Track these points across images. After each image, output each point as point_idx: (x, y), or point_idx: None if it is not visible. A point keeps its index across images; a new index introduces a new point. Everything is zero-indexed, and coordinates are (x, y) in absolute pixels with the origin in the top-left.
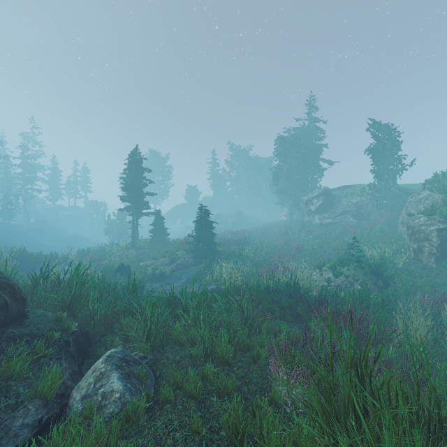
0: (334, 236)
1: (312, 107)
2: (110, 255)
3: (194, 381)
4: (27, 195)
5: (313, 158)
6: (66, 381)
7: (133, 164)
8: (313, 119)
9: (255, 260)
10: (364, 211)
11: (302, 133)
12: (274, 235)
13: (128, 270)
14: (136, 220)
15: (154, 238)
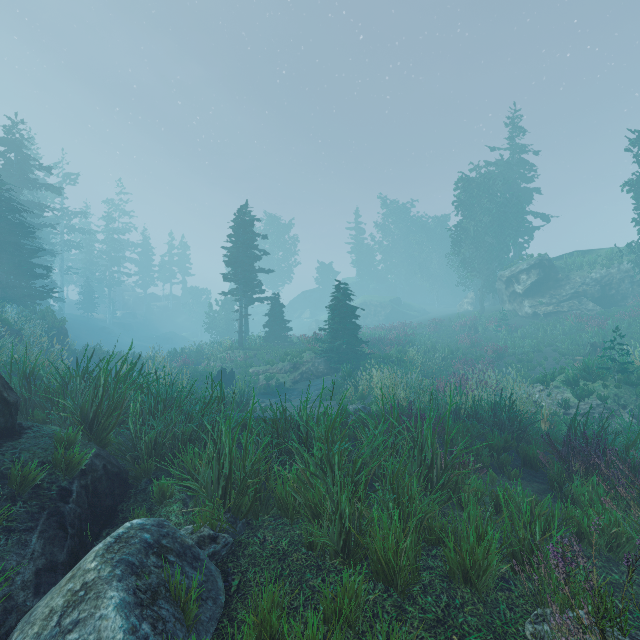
0: (560, 333)
1: (516, 128)
2: (209, 358)
3: (312, 639)
4: (113, 281)
5: (519, 209)
6: (15, 592)
7: (240, 227)
8: (517, 148)
9: (425, 369)
10: (614, 291)
11: (498, 172)
12: (452, 333)
13: (231, 379)
14: (245, 308)
15: (269, 335)
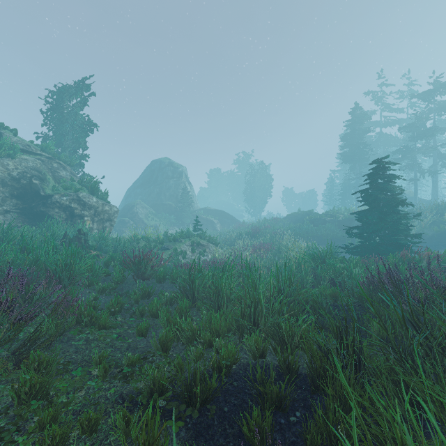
0: None
1: None
2: None
3: None
4: None
5: None
6: None
7: None
8: None
9: None
10: None
11: None
12: None
13: None
14: None
15: None
